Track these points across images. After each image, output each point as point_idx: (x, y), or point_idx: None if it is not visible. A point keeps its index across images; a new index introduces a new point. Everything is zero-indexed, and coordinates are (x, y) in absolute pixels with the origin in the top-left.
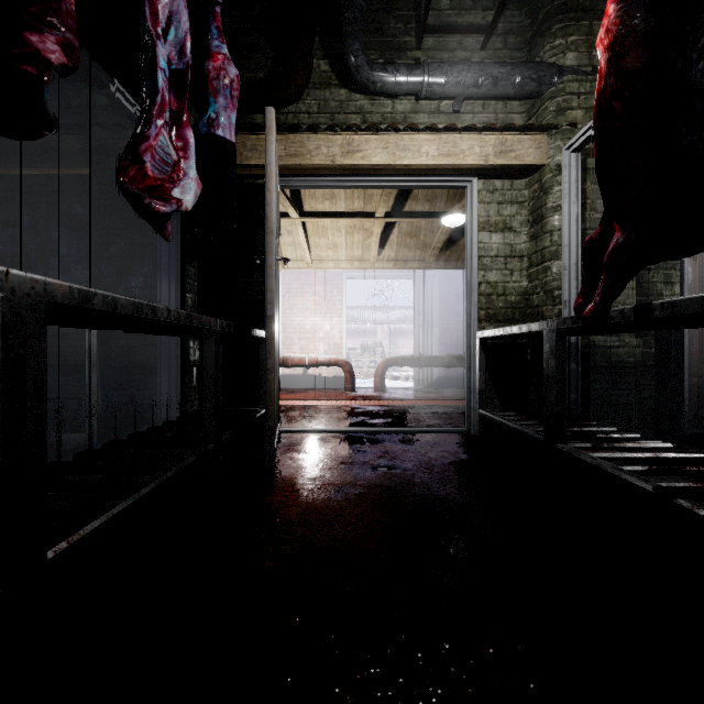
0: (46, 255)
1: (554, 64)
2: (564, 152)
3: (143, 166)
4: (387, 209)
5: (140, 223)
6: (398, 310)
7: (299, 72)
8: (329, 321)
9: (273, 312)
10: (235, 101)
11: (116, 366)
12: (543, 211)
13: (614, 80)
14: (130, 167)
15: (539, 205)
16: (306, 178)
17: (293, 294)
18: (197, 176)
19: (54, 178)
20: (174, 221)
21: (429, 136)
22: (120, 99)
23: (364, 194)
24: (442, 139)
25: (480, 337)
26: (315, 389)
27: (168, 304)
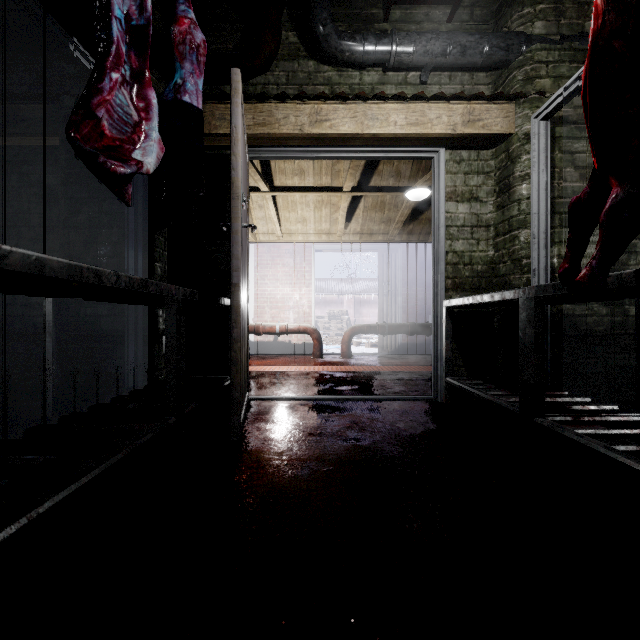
0: (18, 225)
1: (523, 32)
2: (533, 120)
3: (99, 124)
4: (354, 184)
5: (108, 192)
6: (362, 282)
7: (268, 41)
8: (298, 291)
9: (239, 280)
10: (202, 67)
11: (83, 335)
12: (511, 180)
13: (615, 17)
14: (82, 123)
15: (506, 174)
16: (274, 149)
17: (264, 265)
18: (159, 138)
19: (25, 149)
20: (141, 189)
21: (397, 106)
22: (81, 60)
23: (332, 170)
24: (410, 108)
25: (447, 305)
26: (285, 356)
27: (136, 272)
